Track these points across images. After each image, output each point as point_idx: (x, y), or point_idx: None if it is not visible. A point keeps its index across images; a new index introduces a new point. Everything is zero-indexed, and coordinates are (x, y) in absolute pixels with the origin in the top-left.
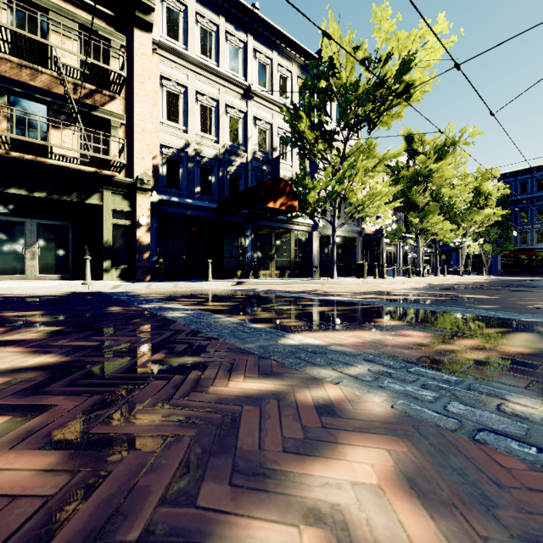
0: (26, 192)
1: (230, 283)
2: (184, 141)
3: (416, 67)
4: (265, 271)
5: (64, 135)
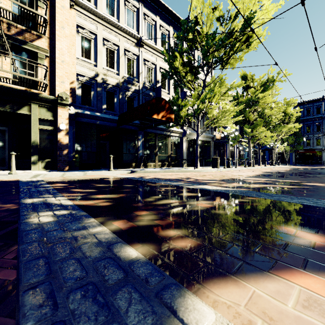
0: None
1: (126, 172)
2: (94, 72)
3: (254, 23)
4: (151, 163)
5: None
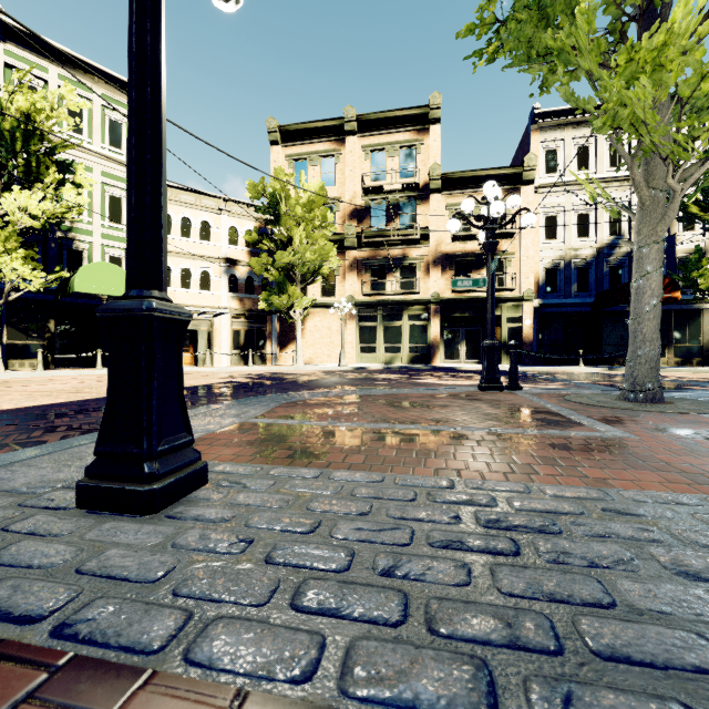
0: (462, 314)
1: (600, 369)
2: (561, 251)
3: None
4: None
5: (479, 276)
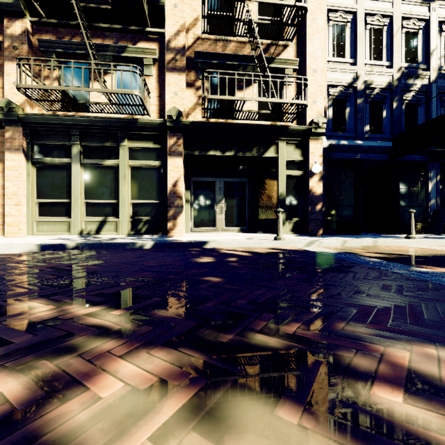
0: (220, 152)
1: None
2: (351, 75)
3: None
4: None
5: (246, 95)
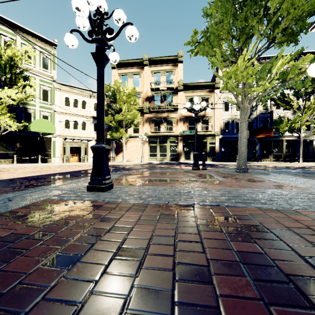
0: (191, 141)
1: None
2: (230, 116)
3: None
4: (266, 159)
5: (198, 125)
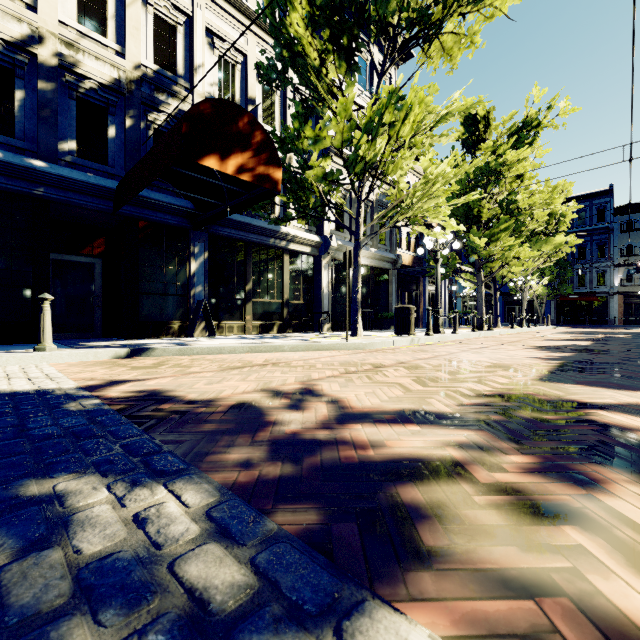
0: None
1: (108, 354)
2: (27, 28)
3: None
4: (232, 322)
5: None
